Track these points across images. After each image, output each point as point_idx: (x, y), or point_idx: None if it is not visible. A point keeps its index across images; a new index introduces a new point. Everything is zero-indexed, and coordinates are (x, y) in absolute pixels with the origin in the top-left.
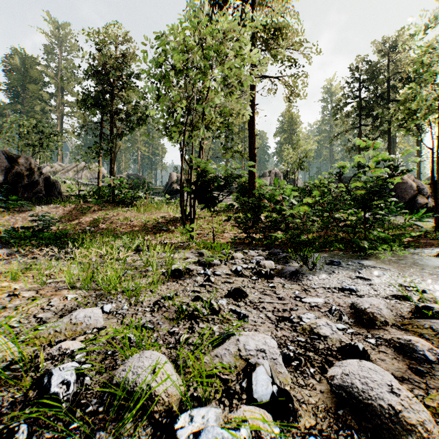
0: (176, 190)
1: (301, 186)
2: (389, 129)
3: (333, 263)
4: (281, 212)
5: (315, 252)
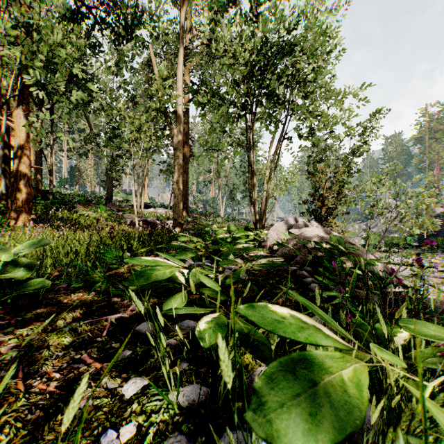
0: None
1: None
2: None
3: None
4: None
5: None
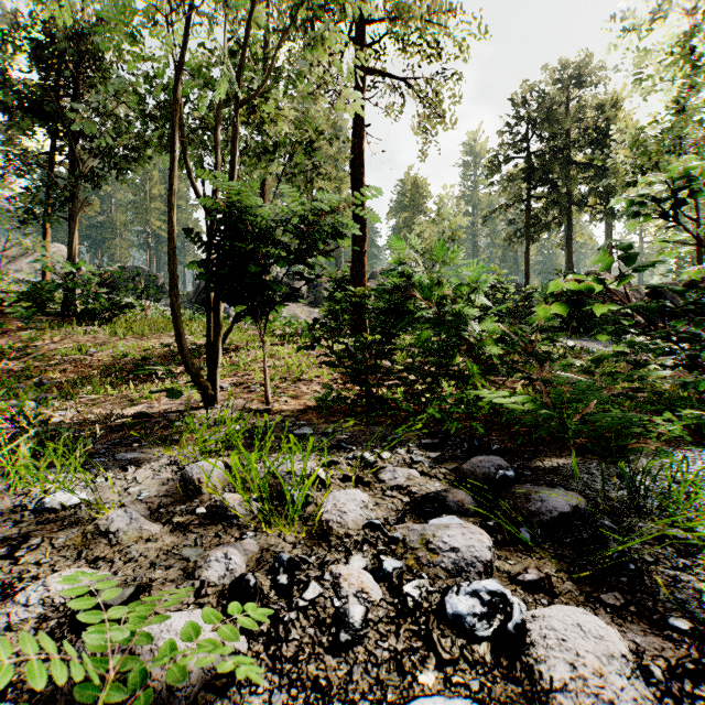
0: None
1: None
2: (569, 209)
3: None
4: (458, 328)
5: (624, 460)
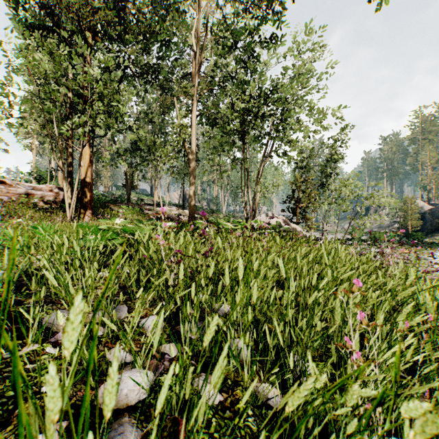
0: None
1: None
2: None
3: None
4: None
5: None
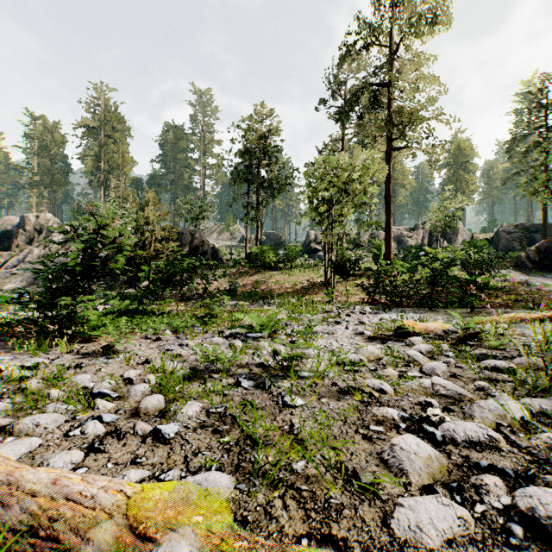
0: (314, 249)
1: (467, 238)
2: None
3: (401, 311)
4: (392, 283)
5: (403, 307)
